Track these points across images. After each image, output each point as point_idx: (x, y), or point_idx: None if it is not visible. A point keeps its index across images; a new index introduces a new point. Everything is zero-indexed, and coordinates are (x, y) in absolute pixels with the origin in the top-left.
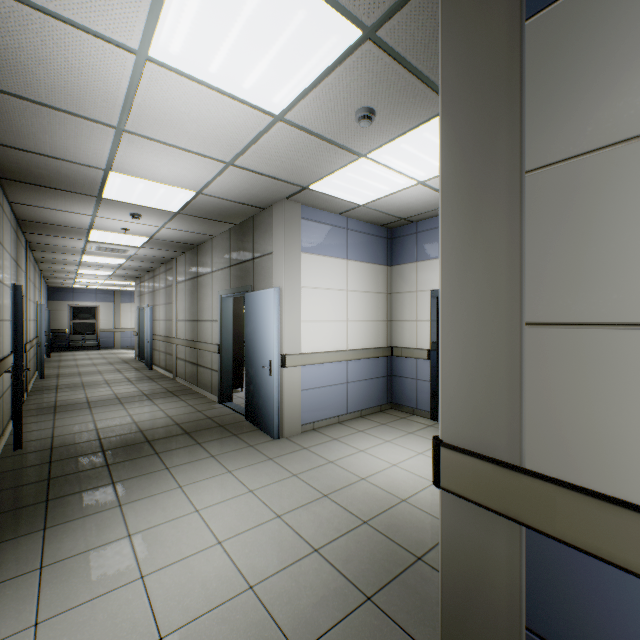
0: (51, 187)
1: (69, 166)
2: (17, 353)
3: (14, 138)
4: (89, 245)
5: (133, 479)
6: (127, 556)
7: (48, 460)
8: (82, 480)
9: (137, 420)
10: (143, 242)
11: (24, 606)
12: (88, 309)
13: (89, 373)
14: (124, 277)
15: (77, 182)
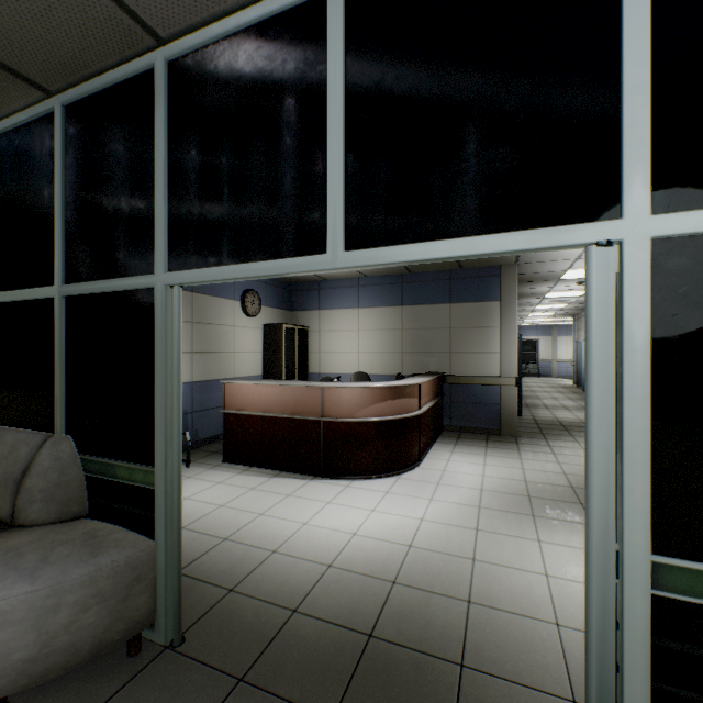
0: (534, 281)
1: (546, 273)
2: (518, 368)
3: (527, 271)
4: (543, 300)
5: (581, 437)
6: (582, 452)
7: (535, 423)
8: (555, 431)
9: (580, 418)
10: (582, 293)
11: (547, 450)
12: (529, 342)
13: (538, 391)
14: (562, 315)
15: (548, 277)
